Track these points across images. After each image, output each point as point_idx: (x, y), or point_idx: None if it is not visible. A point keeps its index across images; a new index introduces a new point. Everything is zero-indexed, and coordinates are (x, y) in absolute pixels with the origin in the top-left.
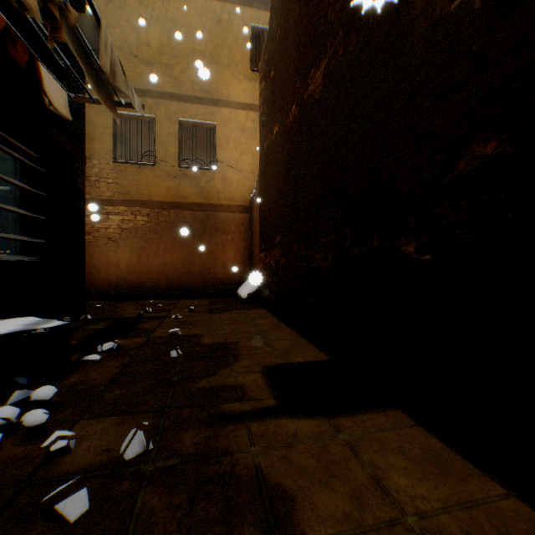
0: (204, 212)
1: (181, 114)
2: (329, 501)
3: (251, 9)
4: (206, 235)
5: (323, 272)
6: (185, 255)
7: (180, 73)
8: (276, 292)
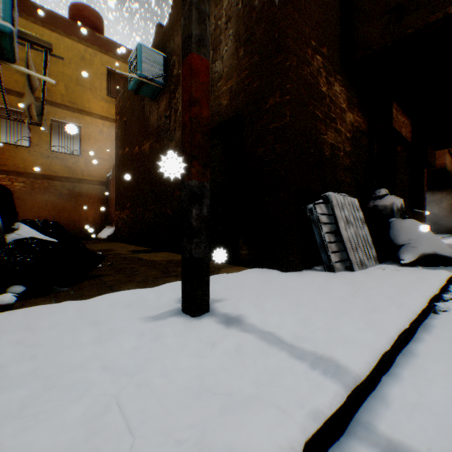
0: (72, 183)
1: (54, 115)
2: (146, 256)
3: (107, 56)
4: (73, 198)
5: (149, 219)
6: (56, 211)
7: (52, 86)
8: (127, 232)
